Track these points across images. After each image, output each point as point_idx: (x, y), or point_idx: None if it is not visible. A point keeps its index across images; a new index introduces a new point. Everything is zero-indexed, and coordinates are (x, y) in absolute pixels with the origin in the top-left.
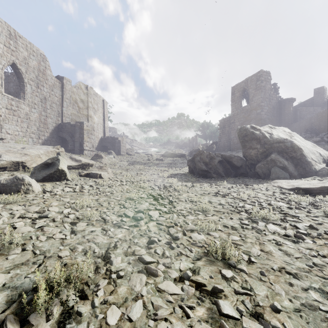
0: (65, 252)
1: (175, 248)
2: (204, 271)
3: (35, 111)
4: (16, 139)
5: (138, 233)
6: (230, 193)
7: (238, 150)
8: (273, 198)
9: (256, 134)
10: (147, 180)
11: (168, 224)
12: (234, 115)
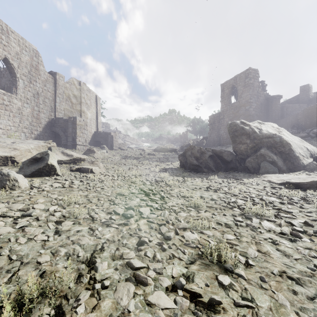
0: (45, 257)
1: (167, 250)
2: (199, 277)
3: (28, 106)
4: (8, 133)
5: (127, 233)
6: (222, 188)
7: (227, 145)
8: (264, 192)
9: (246, 129)
10: (138, 175)
11: (159, 222)
12: (224, 111)
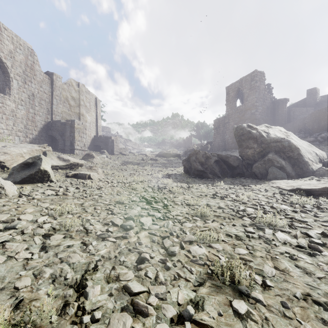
0: (25, 280)
1: (171, 268)
2: (210, 303)
3: (22, 108)
4: (1, 137)
5: (126, 248)
6: (229, 195)
7: (233, 150)
8: (274, 199)
9: (253, 133)
10: (140, 181)
11: (162, 234)
12: (229, 115)
